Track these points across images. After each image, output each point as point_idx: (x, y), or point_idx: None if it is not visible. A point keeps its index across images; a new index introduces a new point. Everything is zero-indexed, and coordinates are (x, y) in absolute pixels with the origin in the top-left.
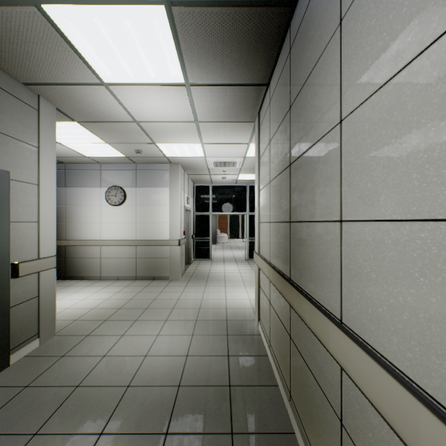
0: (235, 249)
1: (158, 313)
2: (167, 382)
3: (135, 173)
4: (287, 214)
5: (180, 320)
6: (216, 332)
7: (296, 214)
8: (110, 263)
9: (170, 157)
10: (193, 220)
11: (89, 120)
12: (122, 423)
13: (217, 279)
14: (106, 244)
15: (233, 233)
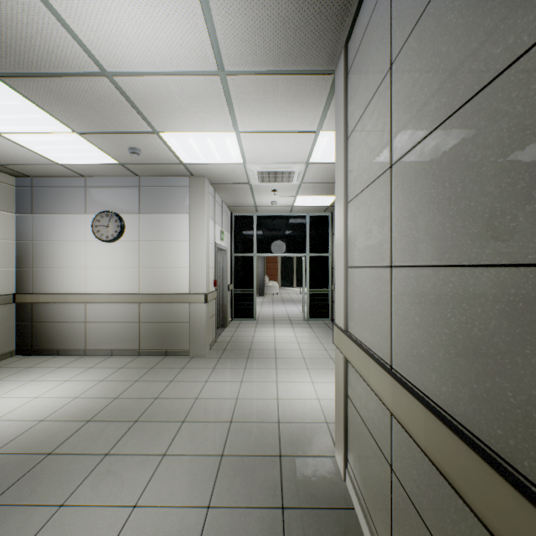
0: (288, 304)
1: (153, 436)
2: None
3: (138, 191)
4: None
5: (190, 455)
6: (259, 496)
7: None
8: (100, 329)
9: (189, 164)
10: (230, 264)
11: (16, 72)
12: None
13: (263, 354)
14: (93, 301)
15: (286, 281)
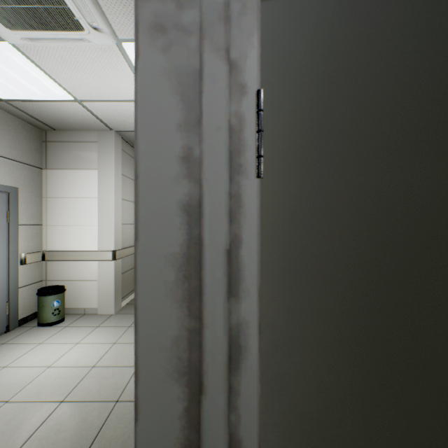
0: None
1: None
2: None
3: None
4: None
5: None
6: None
7: None
8: None
9: None
10: None
11: None
12: None
13: None
14: None
15: None
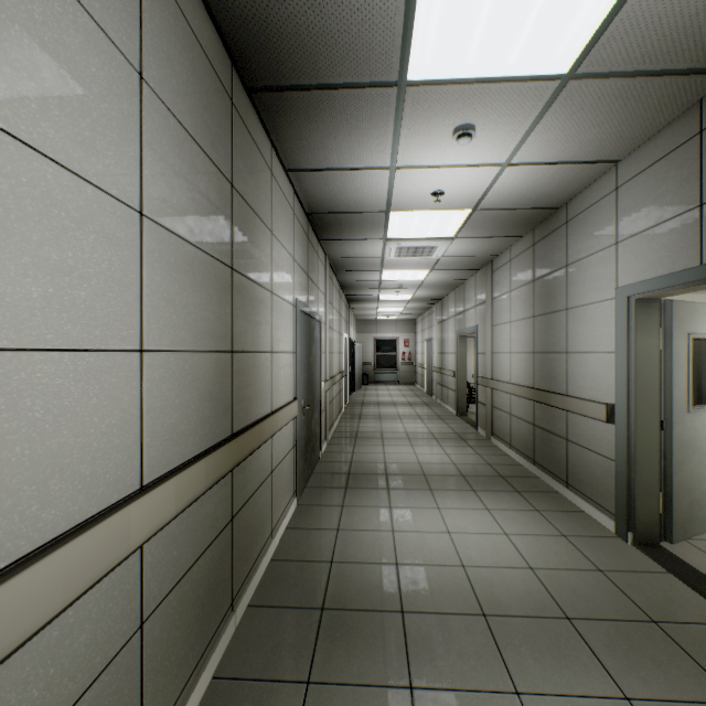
0: None
1: None
2: (441, 698)
3: None
4: (227, 339)
5: None
6: None
7: (243, 343)
8: None
9: None
10: None
11: None
12: (468, 624)
13: None
14: None
15: None
